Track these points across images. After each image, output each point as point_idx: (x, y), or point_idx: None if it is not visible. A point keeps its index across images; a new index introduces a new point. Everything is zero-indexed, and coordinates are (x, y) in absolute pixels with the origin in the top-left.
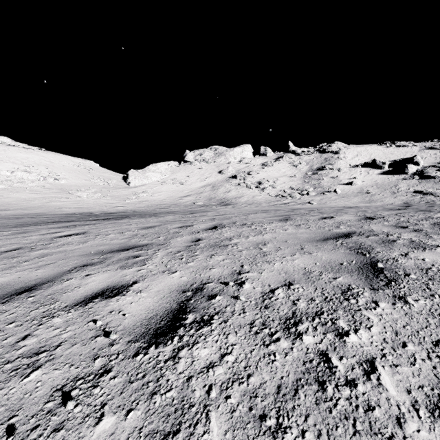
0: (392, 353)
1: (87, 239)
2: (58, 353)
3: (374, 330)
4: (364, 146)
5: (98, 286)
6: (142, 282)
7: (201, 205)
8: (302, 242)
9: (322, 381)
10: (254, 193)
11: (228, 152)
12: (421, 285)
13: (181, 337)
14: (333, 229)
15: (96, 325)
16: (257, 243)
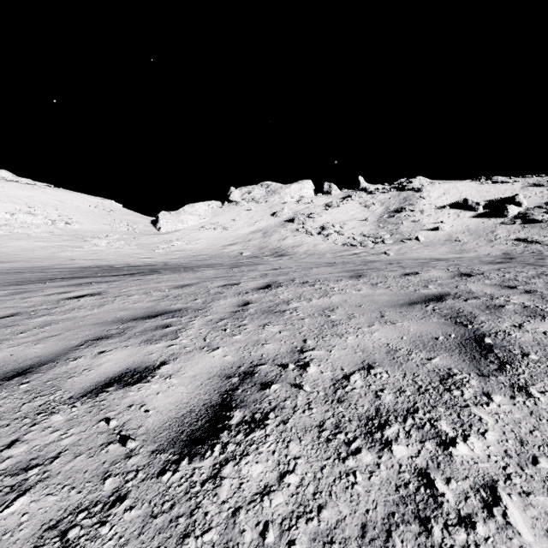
0: (520, 473)
1: (104, 302)
2: (54, 469)
3: (490, 437)
4: (452, 183)
5: (115, 368)
6: (173, 362)
7: (250, 256)
8: (381, 307)
9: (425, 519)
10: (315, 241)
11: (283, 189)
12: (547, 370)
13: (224, 446)
14: (419, 290)
15: (109, 426)
16: (323, 308)
